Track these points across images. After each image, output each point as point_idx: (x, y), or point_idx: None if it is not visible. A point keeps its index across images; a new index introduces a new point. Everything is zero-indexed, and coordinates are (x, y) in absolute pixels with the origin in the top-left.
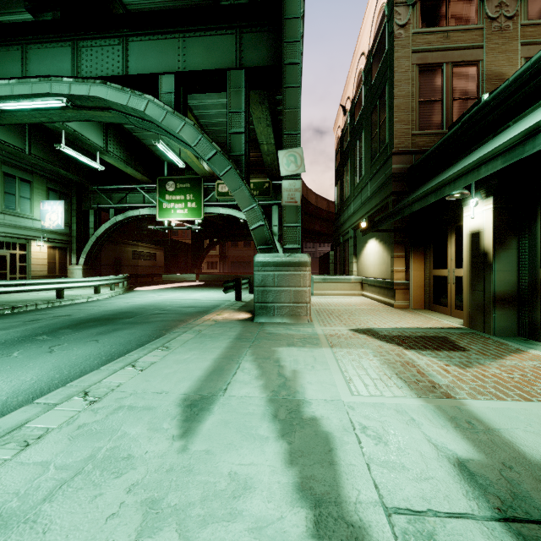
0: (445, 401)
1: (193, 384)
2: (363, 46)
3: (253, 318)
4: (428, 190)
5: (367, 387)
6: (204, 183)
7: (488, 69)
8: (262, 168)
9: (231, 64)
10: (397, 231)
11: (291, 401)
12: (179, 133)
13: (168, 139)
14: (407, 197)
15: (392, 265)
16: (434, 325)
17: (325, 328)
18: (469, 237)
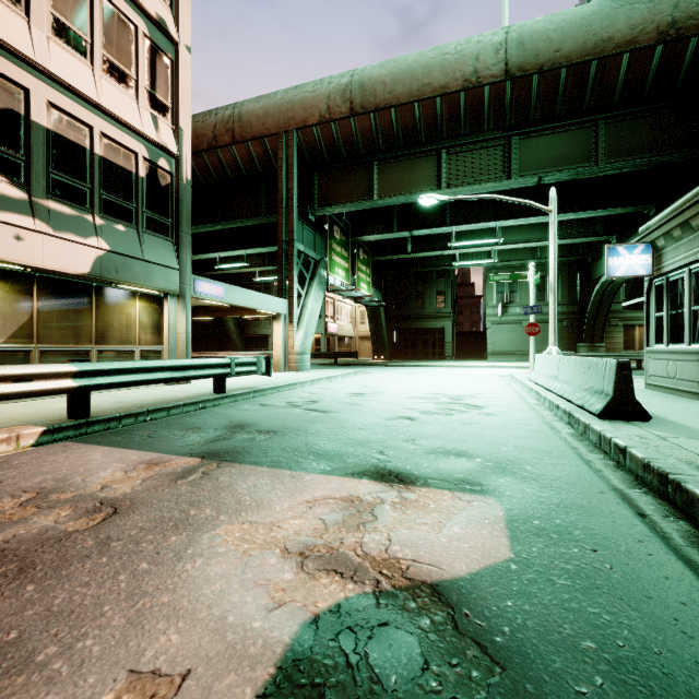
0: None
1: None
2: None
3: None
4: None
5: None
6: None
7: None
8: None
9: None
10: None
11: None
12: None
13: None
14: None
15: None
16: None
17: None
18: None
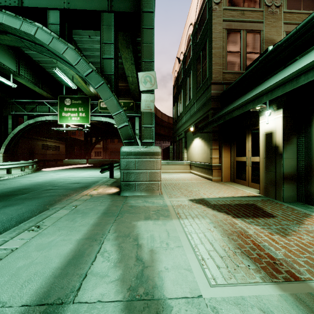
0: (297, 285)
1: (43, 283)
2: (191, 19)
3: (119, 192)
4: (248, 100)
5: (220, 270)
6: (90, 101)
7: (266, 36)
8: (129, 94)
9: (104, 9)
10: (214, 132)
11: (149, 304)
12: (63, 54)
13: (64, 68)
14: (220, 111)
15: (211, 154)
16: (242, 194)
17: (171, 199)
18: (264, 136)
